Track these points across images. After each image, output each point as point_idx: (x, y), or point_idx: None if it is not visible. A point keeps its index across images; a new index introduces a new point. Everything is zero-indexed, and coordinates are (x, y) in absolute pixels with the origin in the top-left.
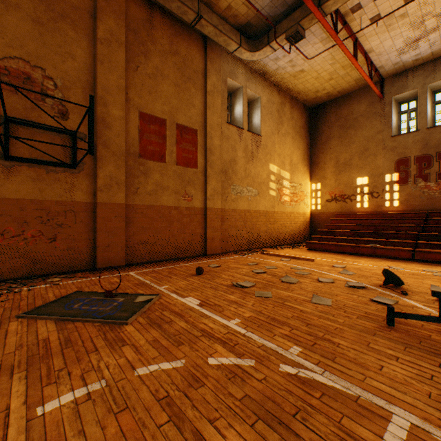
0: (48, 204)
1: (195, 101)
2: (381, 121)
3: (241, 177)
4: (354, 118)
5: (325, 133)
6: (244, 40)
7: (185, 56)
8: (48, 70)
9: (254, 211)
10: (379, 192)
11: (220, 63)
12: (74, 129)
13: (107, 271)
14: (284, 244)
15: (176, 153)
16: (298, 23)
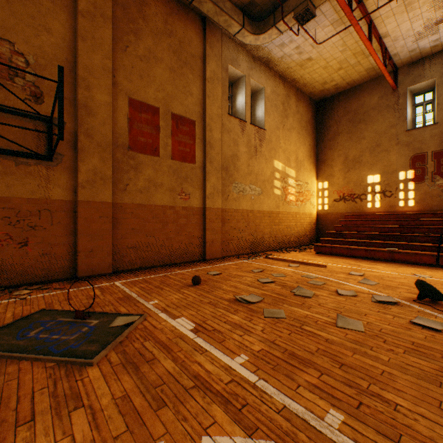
0: (18, 202)
1: (193, 89)
2: (394, 114)
3: (243, 174)
4: (364, 111)
5: (333, 128)
6: (248, 21)
7: (181, 38)
8: (18, 44)
9: (258, 211)
10: (392, 191)
11: (220, 47)
12: (50, 114)
13: (90, 281)
14: (289, 247)
15: (171, 146)
16: None
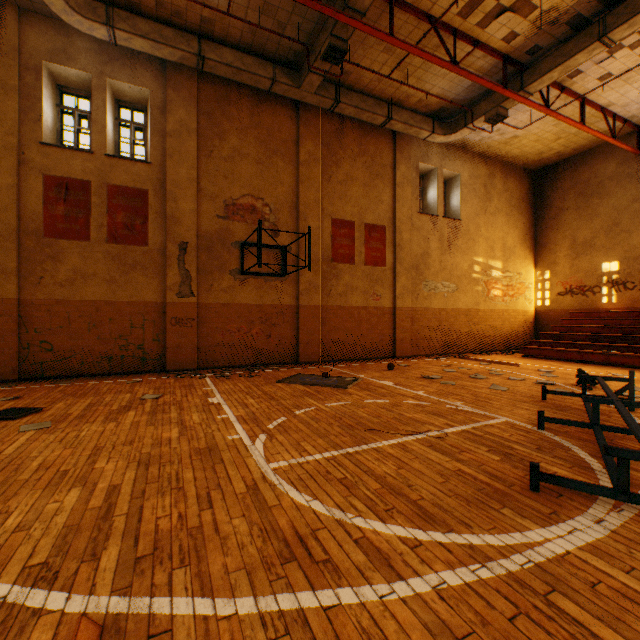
0: (266, 307)
1: (383, 197)
2: (638, 185)
3: (435, 271)
4: (598, 182)
5: (556, 203)
6: (438, 124)
7: (373, 153)
8: (266, 199)
9: (451, 309)
10: (635, 282)
11: (410, 149)
12: (282, 243)
13: (308, 365)
14: (493, 351)
15: (365, 253)
16: (499, 106)
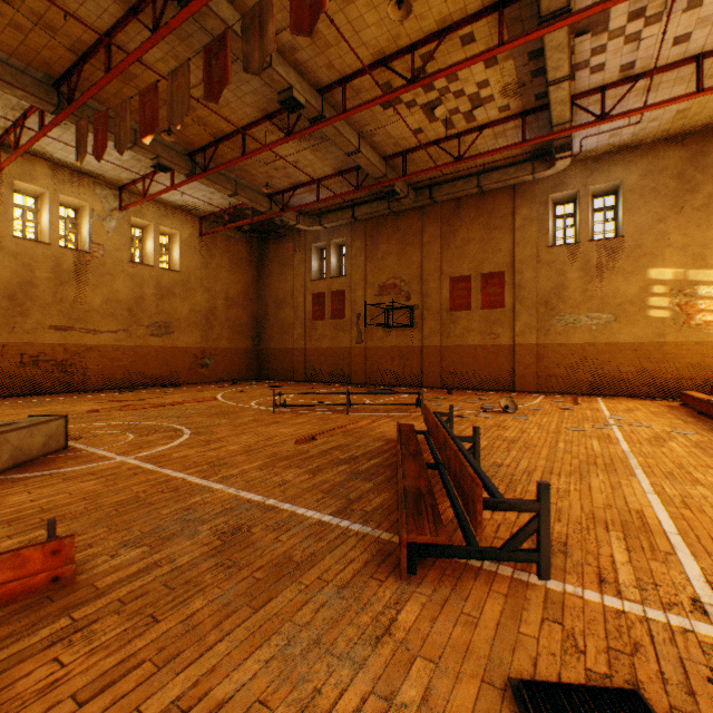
0: (402, 348)
1: (501, 245)
2: None
3: (575, 303)
4: None
5: None
6: (539, 162)
7: (490, 210)
8: (402, 277)
9: (605, 344)
10: None
11: (533, 189)
12: (412, 304)
13: (424, 388)
14: None
15: (481, 299)
16: (554, 140)
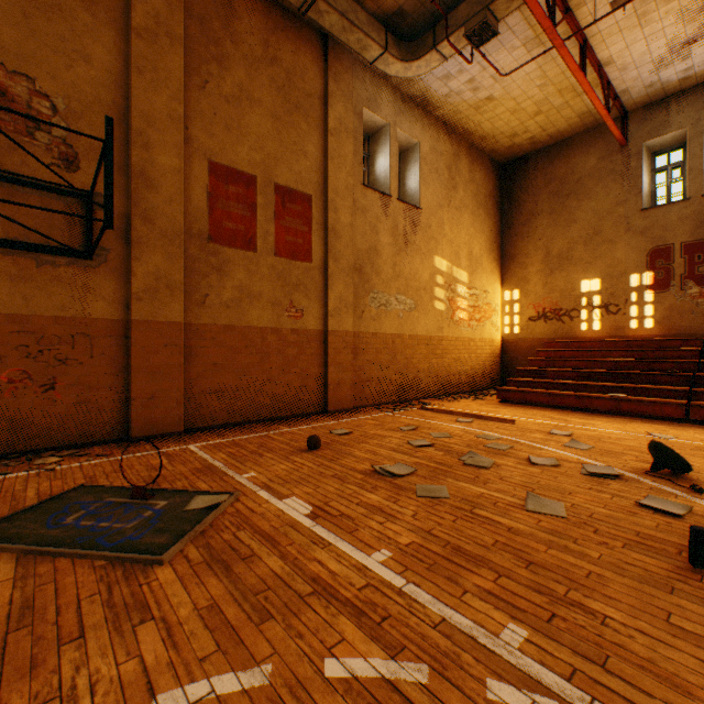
0: (40, 322)
1: (307, 146)
2: (623, 184)
3: (387, 278)
4: (576, 179)
5: (527, 206)
6: (393, 41)
7: (289, 67)
8: (40, 81)
9: (409, 336)
10: (619, 304)
11: (350, 81)
12: (88, 188)
13: (150, 443)
14: (458, 393)
15: (275, 235)
16: (488, 8)
